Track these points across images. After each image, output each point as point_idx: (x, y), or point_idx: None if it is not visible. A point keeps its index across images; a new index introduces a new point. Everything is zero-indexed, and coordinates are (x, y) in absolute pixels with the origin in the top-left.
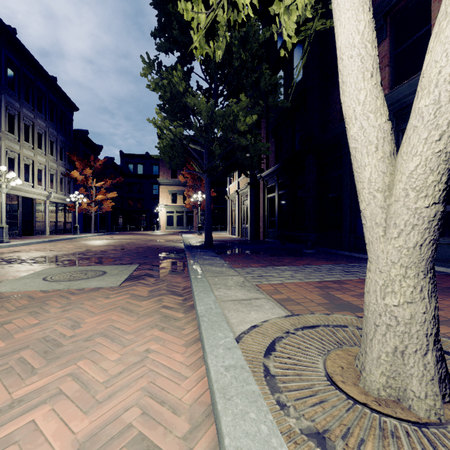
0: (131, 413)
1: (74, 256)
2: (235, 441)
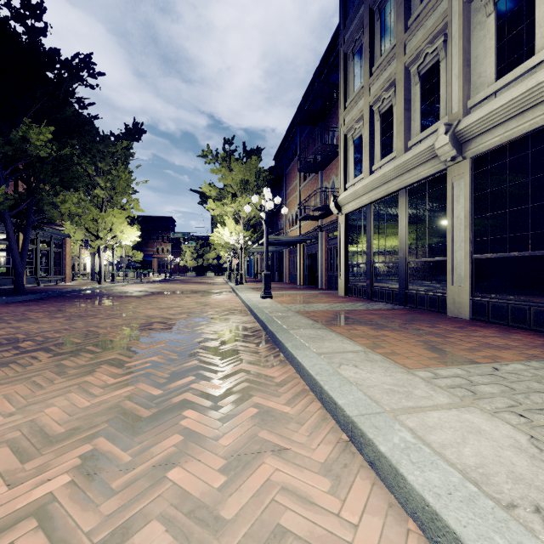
0: (123, 287)
1: (144, 294)
2: (117, 284)
